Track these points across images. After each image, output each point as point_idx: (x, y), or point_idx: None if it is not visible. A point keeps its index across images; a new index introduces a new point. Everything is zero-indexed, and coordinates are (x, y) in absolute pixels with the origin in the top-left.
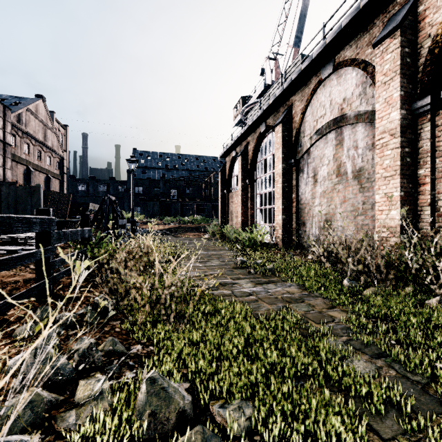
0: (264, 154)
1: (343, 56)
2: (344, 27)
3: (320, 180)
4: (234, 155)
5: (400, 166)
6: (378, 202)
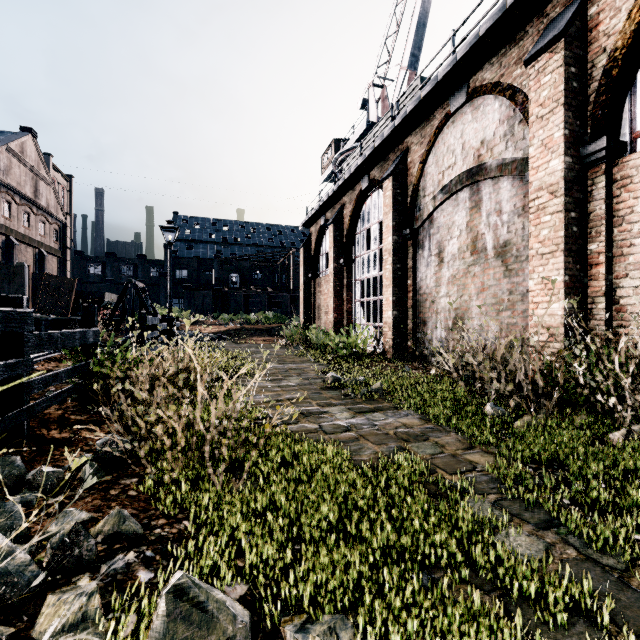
0: (366, 221)
1: (481, 79)
2: (484, 35)
3: (448, 259)
4: (323, 223)
5: (563, 238)
6: (531, 291)
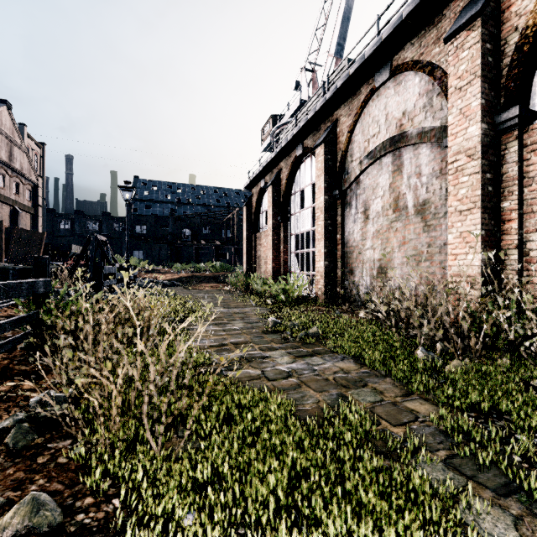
0: (300, 184)
1: (403, 57)
2: (406, 17)
3: (373, 216)
4: (263, 186)
5: (480, 196)
6: (450, 244)
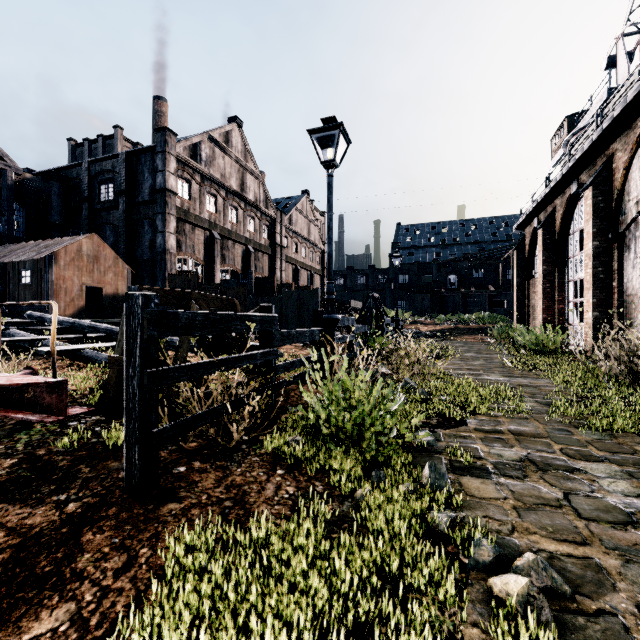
0: (578, 222)
1: None
2: None
3: None
4: (535, 226)
5: None
6: None
